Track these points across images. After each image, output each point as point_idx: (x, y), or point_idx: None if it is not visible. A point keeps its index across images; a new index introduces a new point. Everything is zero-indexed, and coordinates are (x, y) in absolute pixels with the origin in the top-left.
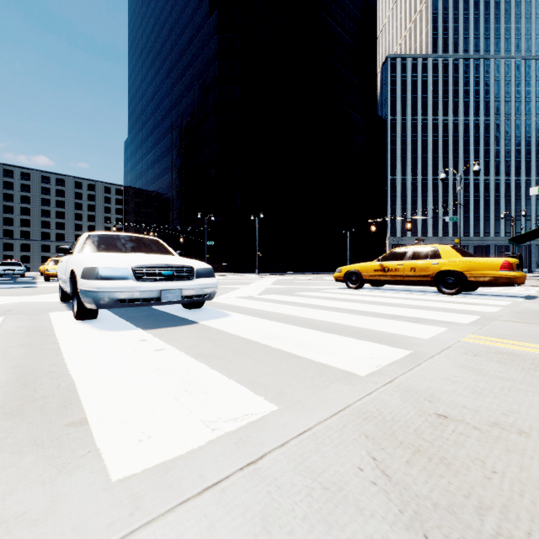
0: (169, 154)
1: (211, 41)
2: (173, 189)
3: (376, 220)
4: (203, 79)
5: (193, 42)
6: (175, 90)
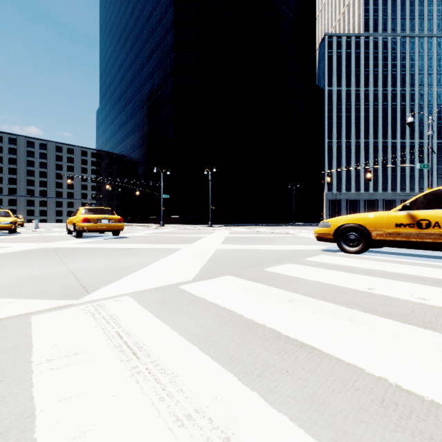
0: (133, 118)
1: (169, 12)
2: (135, 149)
3: (332, 170)
4: (161, 48)
5: (152, 15)
6: (138, 61)
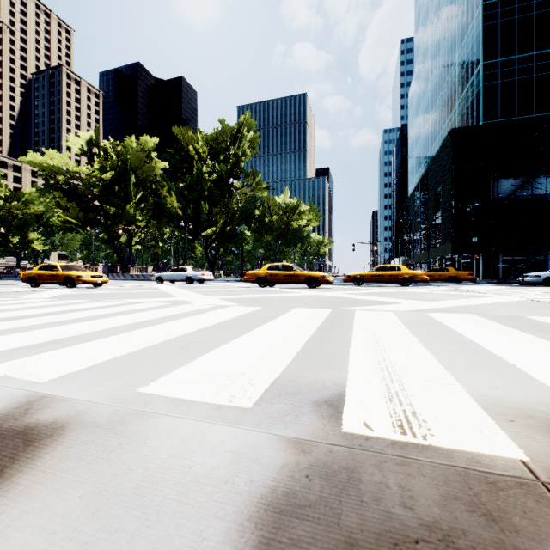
0: None
1: None
2: None
3: None
4: None
5: None
6: None
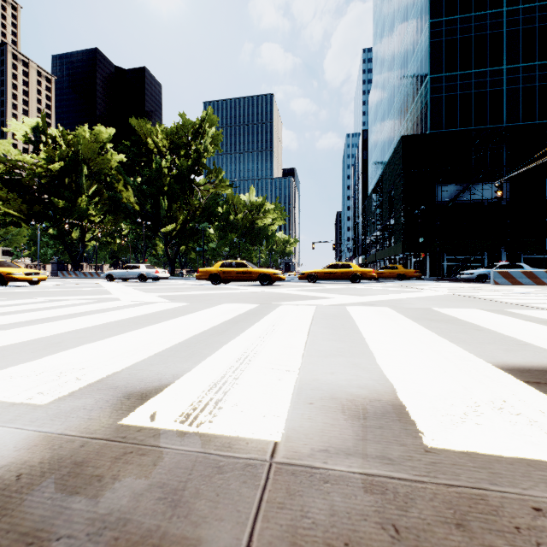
0: None
1: None
2: None
3: None
4: None
5: None
6: None
